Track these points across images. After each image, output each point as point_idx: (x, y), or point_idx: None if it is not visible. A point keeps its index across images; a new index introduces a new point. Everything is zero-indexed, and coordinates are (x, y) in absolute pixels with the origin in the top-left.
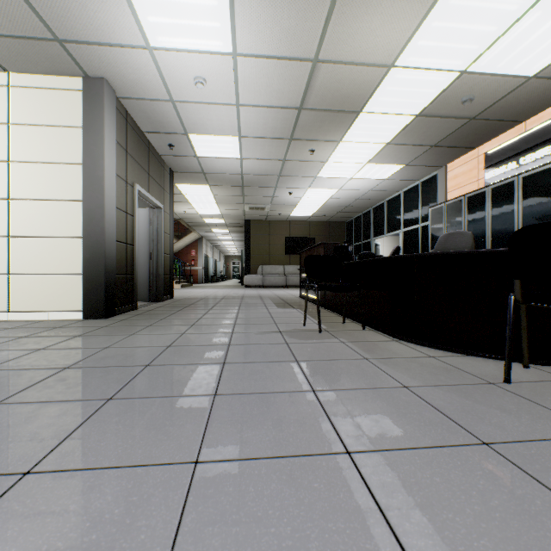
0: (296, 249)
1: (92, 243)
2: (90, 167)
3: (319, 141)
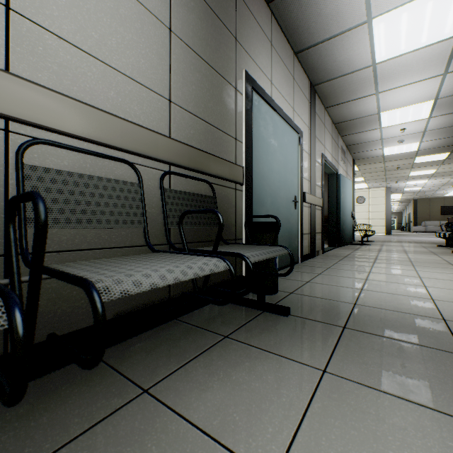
0: (448, 212)
1: (387, 220)
2: (387, 205)
3: None
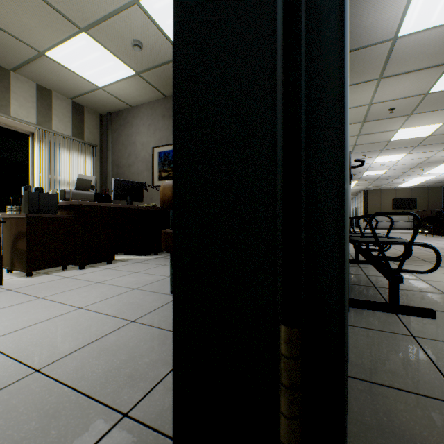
0: (400, 206)
1: None
2: None
3: (427, 167)
